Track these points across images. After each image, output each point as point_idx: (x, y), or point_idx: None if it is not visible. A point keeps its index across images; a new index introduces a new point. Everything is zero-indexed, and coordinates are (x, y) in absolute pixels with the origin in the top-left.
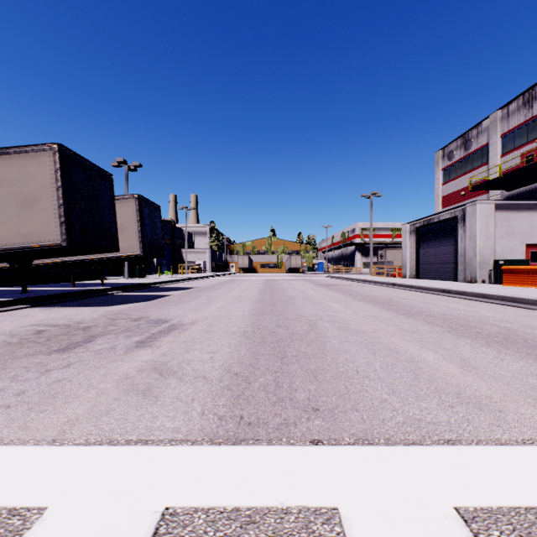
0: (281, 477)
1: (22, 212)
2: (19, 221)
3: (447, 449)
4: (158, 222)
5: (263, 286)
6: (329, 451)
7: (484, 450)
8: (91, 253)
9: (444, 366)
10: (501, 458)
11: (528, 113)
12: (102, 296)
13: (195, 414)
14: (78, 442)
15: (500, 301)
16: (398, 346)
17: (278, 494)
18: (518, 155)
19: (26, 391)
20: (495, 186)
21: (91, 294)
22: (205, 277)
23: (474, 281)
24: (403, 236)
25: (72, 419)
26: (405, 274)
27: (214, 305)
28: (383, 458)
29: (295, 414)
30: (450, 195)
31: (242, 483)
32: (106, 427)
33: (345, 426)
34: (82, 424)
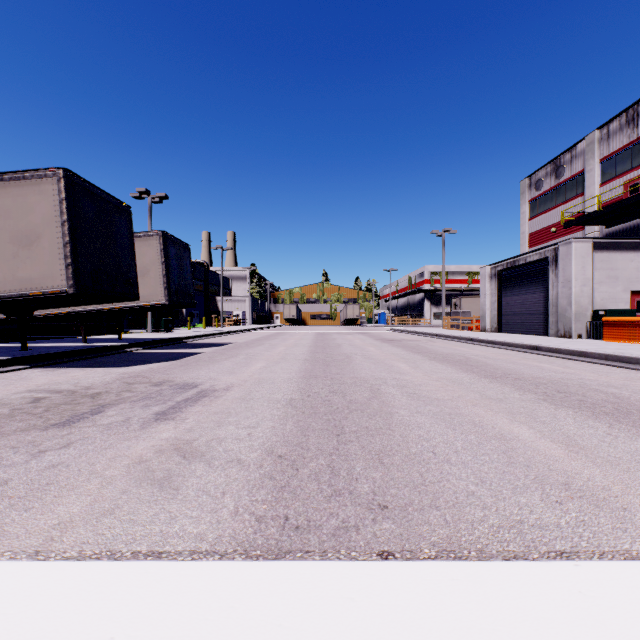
0: (340, 610)
1: (19, 252)
2: (16, 263)
3: (561, 565)
4: (187, 265)
5: (313, 342)
6: (403, 569)
7: (611, 568)
8: (104, 302)
9: (543, 445)
10: (635, 580)
11: (632, 134)
12: (119, 354)
13: (225, 514)
14: (69, 555)
15: (603, 361)
16: (484, 419)
17: (336, 637)
18: (622, 184)
19: (9, 480)
20: (593, 221)
21: (105, 352)
22: (244, 330)
23: (568, 336)
24: (482, 281)
25: (65, 520)
26: (485, 327)
27: (254, 366)
28: (476, 580)
29: (357, 514)
30: (538, 233)
31: (286, 619)
32: (107, 533)
33: (423, 531)
34: (77, 529)
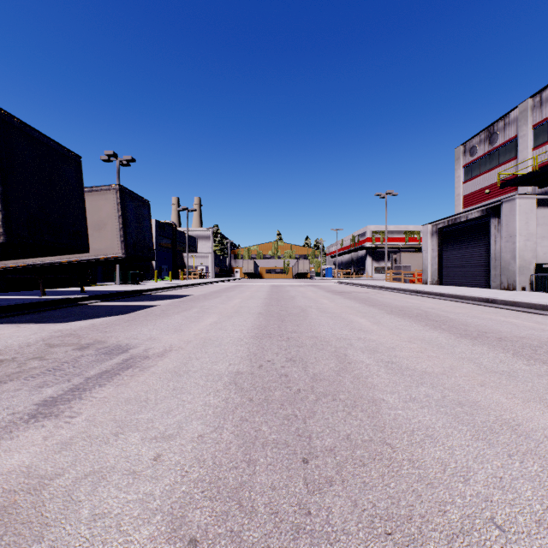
0: None
1: None
2: None
3: None
4: (146, 220)
5: (268, 294)
6: None
7: None
8: (54, 254)
9: None
10: None
11: None
12: (73, 307)
13: None
14: None
15: None
16: (518, 417)
17: None
18: None
19: None
20: (527, 182)
21: (59, 305)
22: (206, 283)
23: (512, 288)
24: (423, 238)
25: None
26: (426, 280)
27: (204, 321)
28: None
29: None
30: (472, 194)
31: None
32: None
33: None
34: None
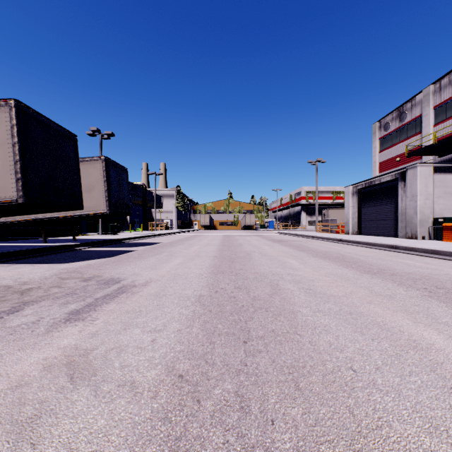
0: None
1: None
2: None
3: None
4: (124, 183)
5: (221, 242)
6: None
7: None
8: (56, 211)
9: None
10: None
11: None
12: (69, 252)
13: None
14: None
15: None
16: (386, 320)
17: None
18: None
19: None
20: (429, 152)
21: (58, 250)
22: (171, 233)
23: (415, 237)
24: (346, 197)
25: None
26: (348, 231)
27: (173, 262)
28: None
29: None
30: (386, 162)
31: None
32: None
33: None
34: None
